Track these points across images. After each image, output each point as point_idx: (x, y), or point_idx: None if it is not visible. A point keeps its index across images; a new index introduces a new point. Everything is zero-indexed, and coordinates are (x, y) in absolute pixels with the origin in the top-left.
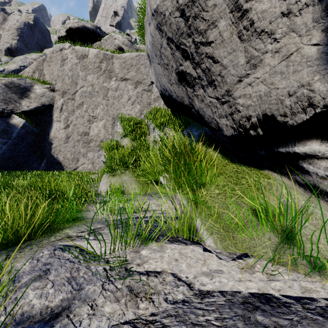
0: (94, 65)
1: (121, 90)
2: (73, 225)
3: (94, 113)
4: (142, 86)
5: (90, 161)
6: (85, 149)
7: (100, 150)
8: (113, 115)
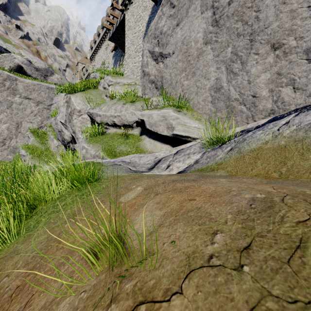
0: None
1: (24, 105)
2: None
3: None
4: (42, 105)
5: None
6: None
7: (3, 145)
8: (17, 121)
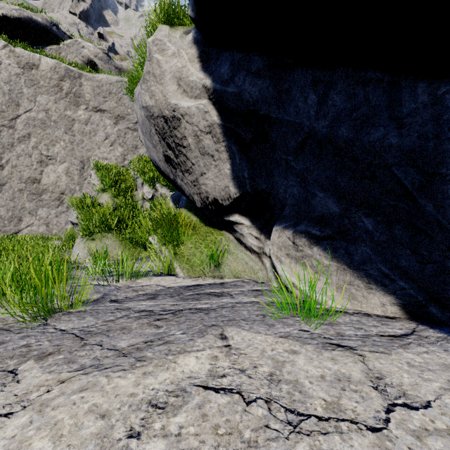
0: (50, 82)
1: (94, 125)
2: (71, 279)
3: (49, 152)
4: (125, 122)
5: (43, 222)
6: (34, 203)
7: (60, 205)
8: (82, 157)
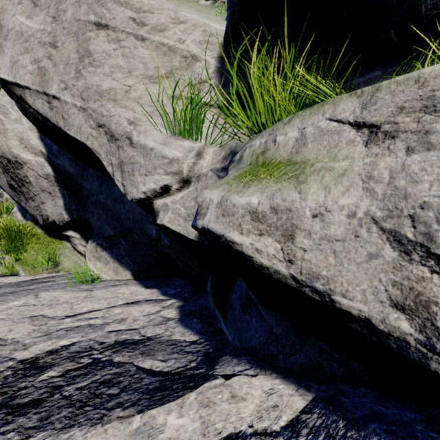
0: None
1: None
2: None
3: None
4: None
5: None
6: None
7: None
8: None
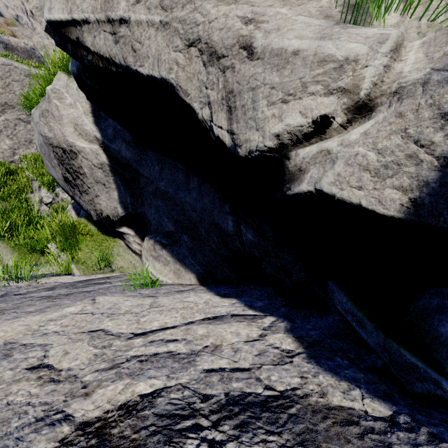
0: None
1: None
2: None
3: None
4: (15, 112)
5: None
6: None
7: None
8: None
